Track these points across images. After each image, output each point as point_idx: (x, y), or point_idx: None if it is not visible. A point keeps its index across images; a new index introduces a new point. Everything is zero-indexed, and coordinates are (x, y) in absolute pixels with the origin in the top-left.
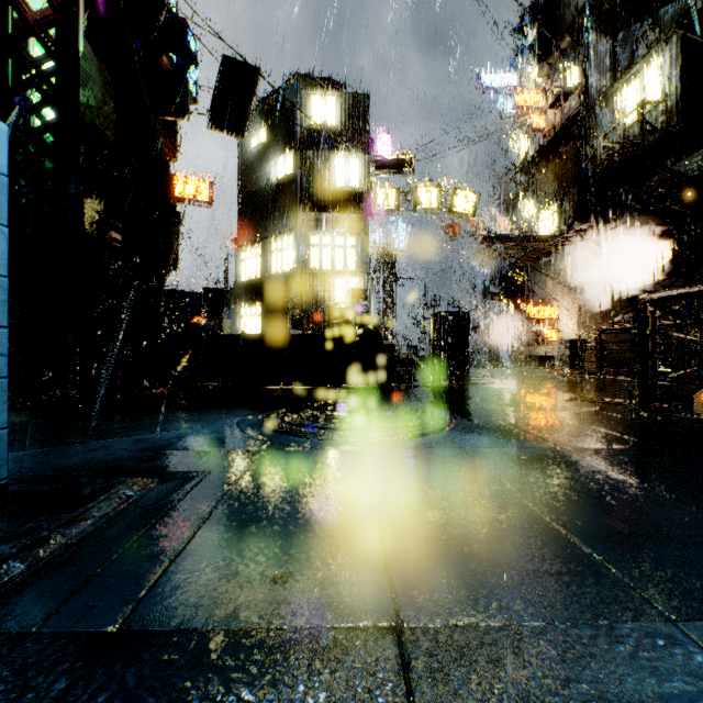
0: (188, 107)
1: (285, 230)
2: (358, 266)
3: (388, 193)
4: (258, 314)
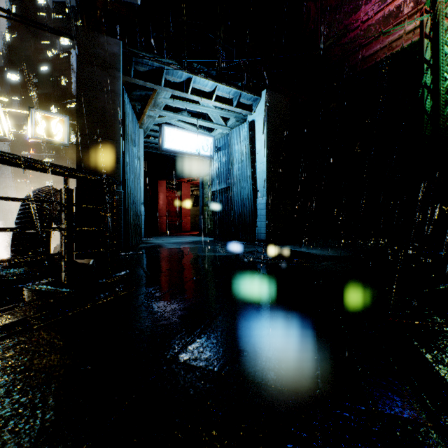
0: None
1: None
2: None
3: None
4: None
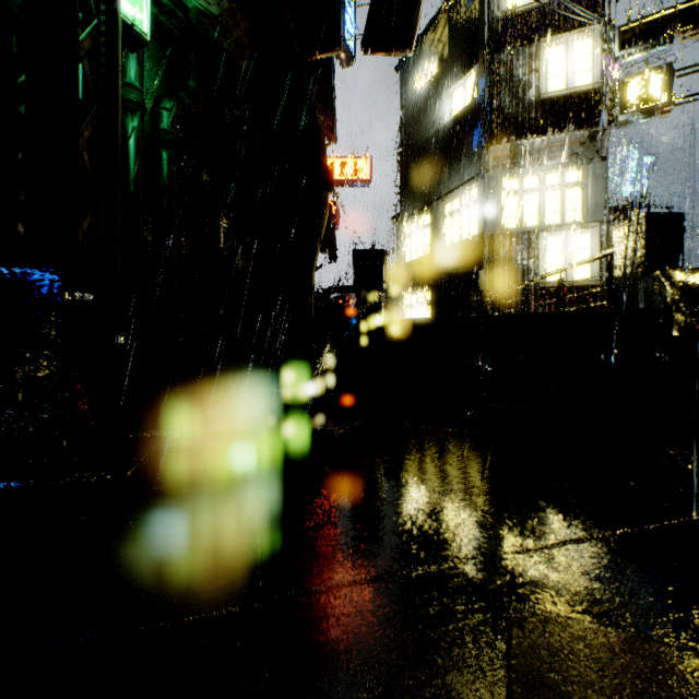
0: (340, 33)
1: (463, 181)
2: (586, 213)
3: (648, 80)
4: (426, 301)
